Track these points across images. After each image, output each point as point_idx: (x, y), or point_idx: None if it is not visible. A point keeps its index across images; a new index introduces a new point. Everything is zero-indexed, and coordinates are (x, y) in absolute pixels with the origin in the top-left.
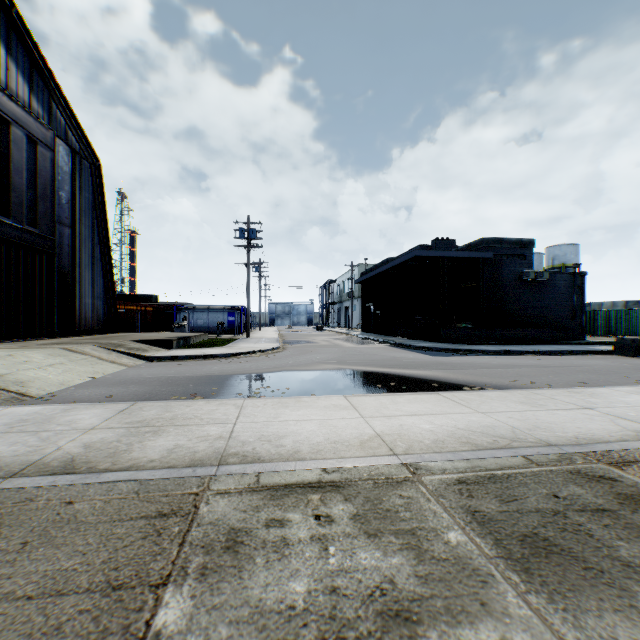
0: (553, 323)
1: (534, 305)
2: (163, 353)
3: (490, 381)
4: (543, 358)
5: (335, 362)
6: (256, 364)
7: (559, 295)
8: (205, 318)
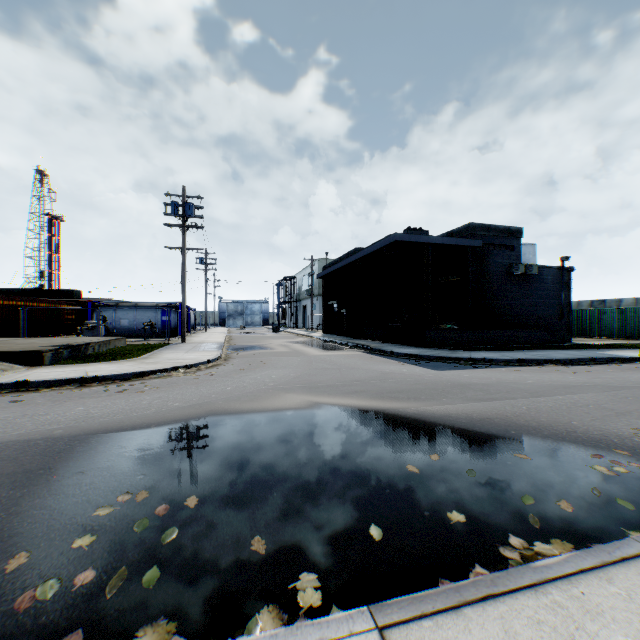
0: (541, 323)
1: (522, 303)
2: (10, 375)
3: (601, 435)
4: (576, 370)
5: (301, 387)
6: (165, 396)
7: (547, 292)
8: (132, 317)
